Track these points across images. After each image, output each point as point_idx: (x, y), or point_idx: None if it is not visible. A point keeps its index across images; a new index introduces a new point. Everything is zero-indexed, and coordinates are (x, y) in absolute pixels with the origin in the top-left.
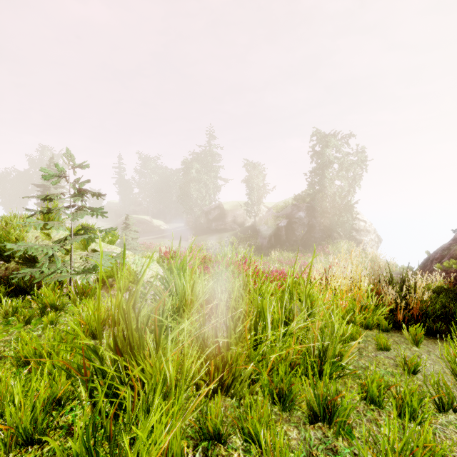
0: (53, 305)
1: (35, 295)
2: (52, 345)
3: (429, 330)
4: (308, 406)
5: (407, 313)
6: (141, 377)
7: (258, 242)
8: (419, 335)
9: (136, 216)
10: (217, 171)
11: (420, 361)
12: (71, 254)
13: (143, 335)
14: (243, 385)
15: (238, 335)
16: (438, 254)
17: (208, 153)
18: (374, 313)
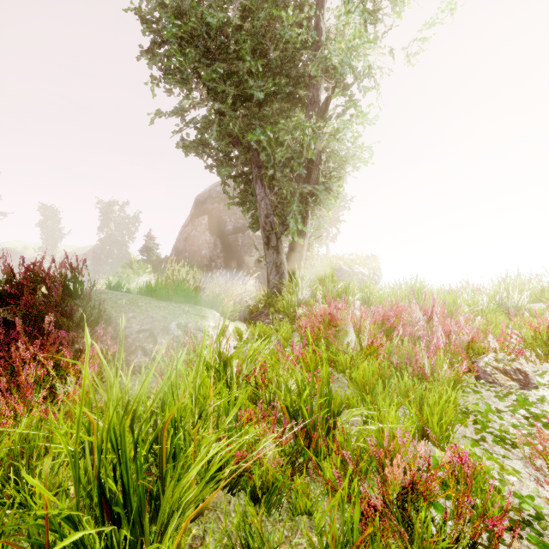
0: None
1: None
2: None
3: None
4: None
5: None
6: None
7: None
8: None
9: None
10: None
11: None
12: None
13: None
14: None
15: None
16: None
17: None
18: None
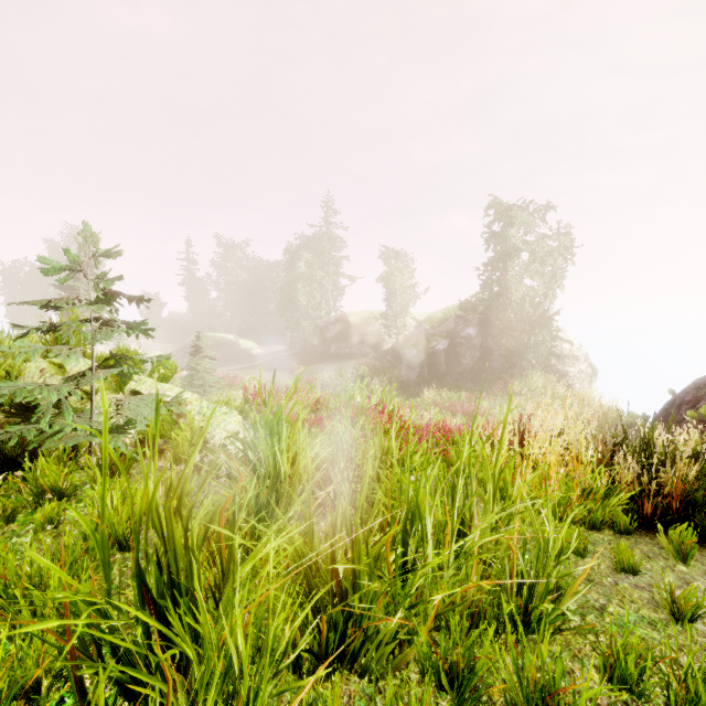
0: (57, 490)
1: (31, 470)
2: (37, 572)
3: (700, 532)
4: (508, 703)
5: (660, 502)
6: (185, 651)
7: (402, 375)
8: (688, 544)
9: (214, 334)
10: (339, 265)
11: (702, 601)
12: (92, 400)
13: (198, 558)
14: (382, 651)
15: (373, 552)
16: (689, 395)
17: (324, 236)
18: (605, 503)
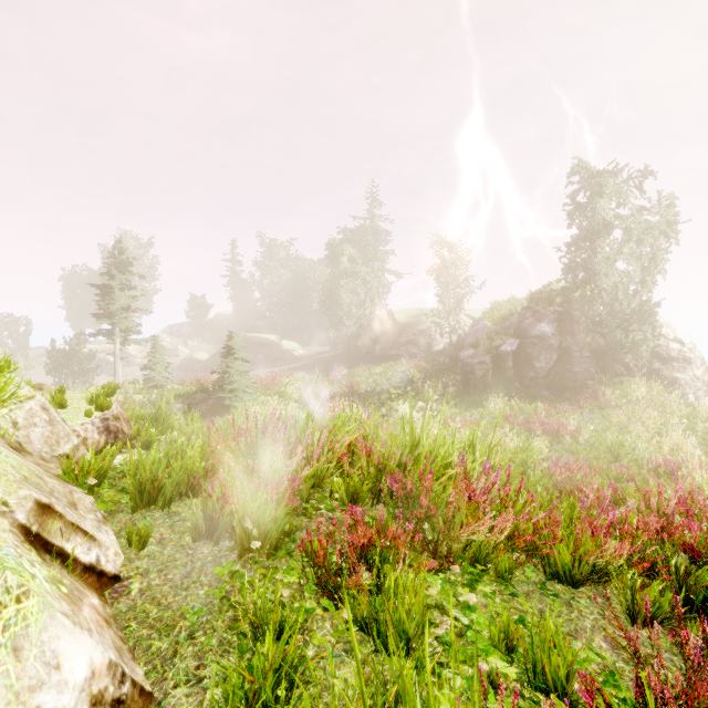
0: None
1: None
2: None
3: None
4: None
5: None
6: None
7: (459, 380)
8: None
9: (256, 335)
10: (384, 259)
11: None
12: None
13: None
14: None
15: None
16: None
17: (368, 229)
18: None
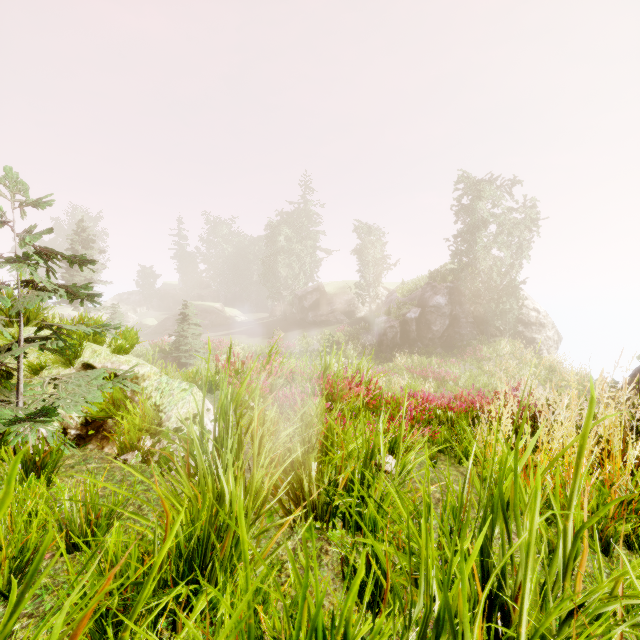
0: None
1: None
2: None
3: None
4: None
5: None
6: None
7: (375, 341)
8: None
9: (202, 303)
10: (316, 239)
11: None
12: (19, 379)
13: None
14: None
15: None
16: None
17: (302, 212)
18: None
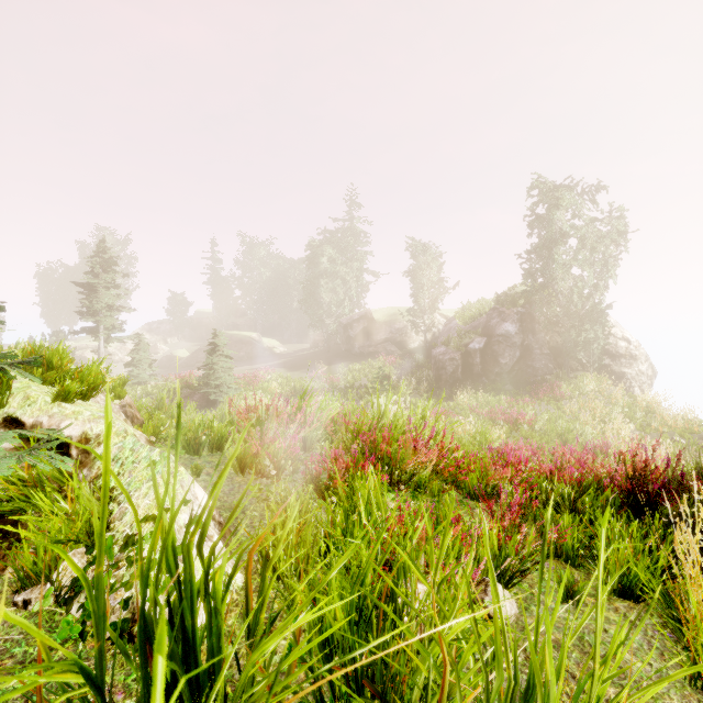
0: None
1: None
2: None
3: None
4: None
5: None
6: None
7: (432, 375)
8: None
9: (237, 333)
10: (363, 260)
11: None
12: None
13: None
14: None
15: None
16: None
17: (348, 230)
18: None
